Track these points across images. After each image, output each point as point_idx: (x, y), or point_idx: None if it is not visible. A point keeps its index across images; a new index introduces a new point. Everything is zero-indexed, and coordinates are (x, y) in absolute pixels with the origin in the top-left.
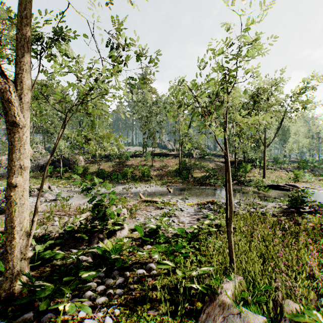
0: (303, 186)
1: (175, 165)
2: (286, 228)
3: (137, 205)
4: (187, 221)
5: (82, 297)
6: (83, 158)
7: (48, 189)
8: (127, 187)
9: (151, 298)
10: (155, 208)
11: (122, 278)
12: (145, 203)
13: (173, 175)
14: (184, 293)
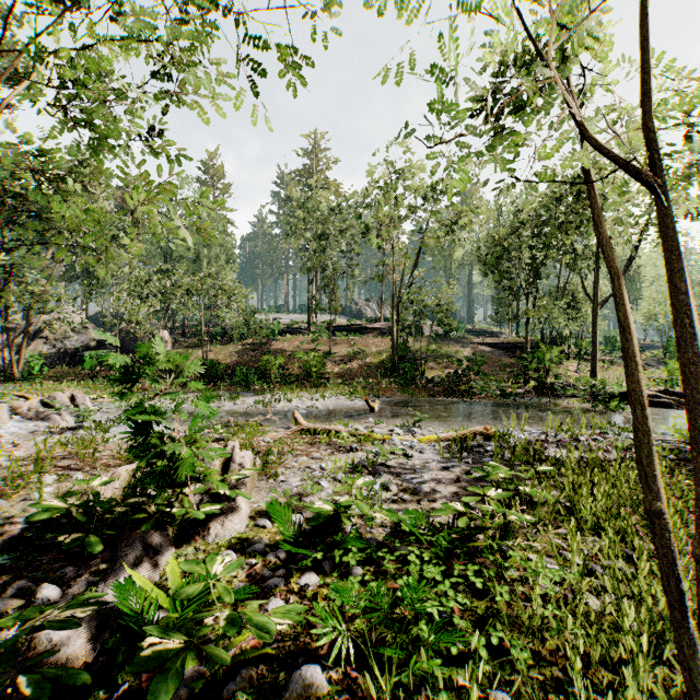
0: None
1: (382, 352)
2: None
3: (286, 442)
4: (426, 488)
5: None
6: (173, 337)
7: (70, 402)
8: (268, 400)
9: None
10: (333, 449)
11: None
12: (308, 436)
13: (379, 374)
14: None
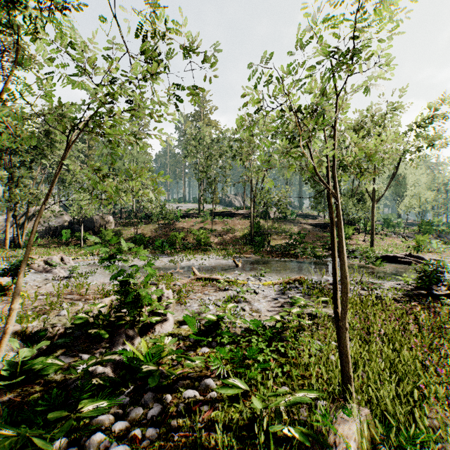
0: (430, 258)
1: (244, 229)
2: (421, 320)
3: (189, 285)
4: (264, 309)
5: (84, 444)
6: (114, 219)
7: (60, 261)
8: (176, 260)
9: (207, 446)
10: (215, 289)
11: (159, 407)
12: (201, 281)
13: (242, 242)
14: (266, 437)
